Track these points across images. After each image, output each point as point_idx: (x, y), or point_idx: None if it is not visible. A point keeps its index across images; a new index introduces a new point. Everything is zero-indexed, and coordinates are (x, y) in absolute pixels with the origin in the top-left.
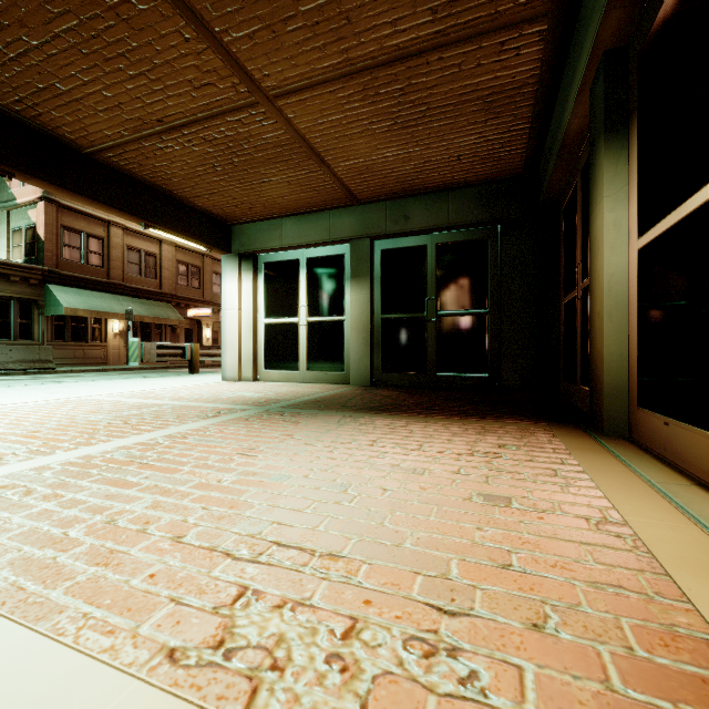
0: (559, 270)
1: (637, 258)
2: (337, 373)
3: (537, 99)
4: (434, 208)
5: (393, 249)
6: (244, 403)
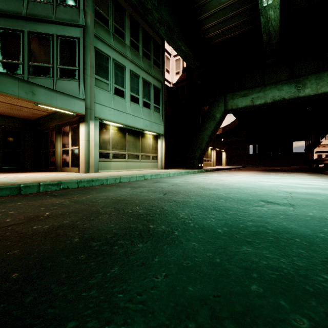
0: (42, 144)
1: (62, 150)
2: None
3: (43, 116)
4: (4, 120)
5: None
6: None
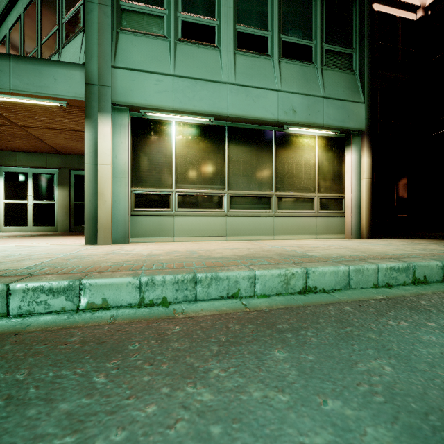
0: None
1: None
2: (51, 227)
3: None
4: None
5: (80, 175)
6: (4, 236)
